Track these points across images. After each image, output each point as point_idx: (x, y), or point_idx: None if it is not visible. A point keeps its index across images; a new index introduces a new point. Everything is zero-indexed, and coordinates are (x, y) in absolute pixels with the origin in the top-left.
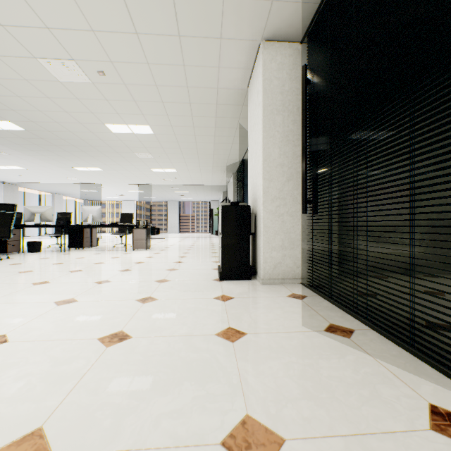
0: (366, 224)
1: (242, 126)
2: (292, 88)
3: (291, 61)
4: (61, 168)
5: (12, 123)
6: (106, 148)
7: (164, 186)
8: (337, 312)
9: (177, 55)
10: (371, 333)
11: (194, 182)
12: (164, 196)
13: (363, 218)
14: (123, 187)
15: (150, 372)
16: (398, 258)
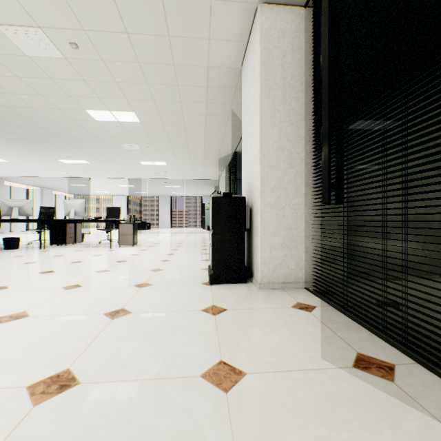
0: (375, 219)
1: (234, 113)
2: (294, 60)
3: (293, 28)
4: (46, 161)
5: None
6: (91, 138)
7: (155, 180)
8: (361, 332)
9: (161, 22)
10: (419, 371)
11: (185, 176)
12: (155, 190)
13: (373, 212)
14: (113, 181)
15: None
16: (411, 257)
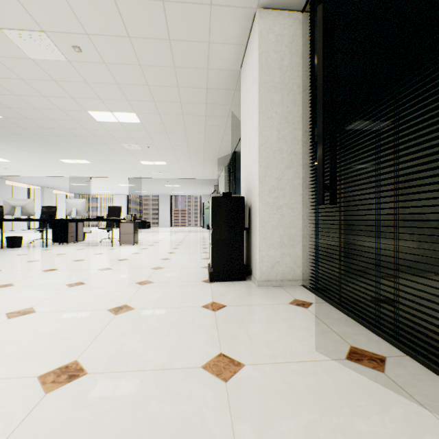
0: (371, 218)
1: (234, 114)
2: (291, 63)
3: (291, 32)
4: (47, 161)
5: None
6: (92, 138)
7: (155, 180)
8: (355, 327)
9: (162, 26)
10: (409, 363)
11: (185, 176)
12: (155, 190)
13: (369, 212)
14: (113, 180)
15: None
16: (406, 255)
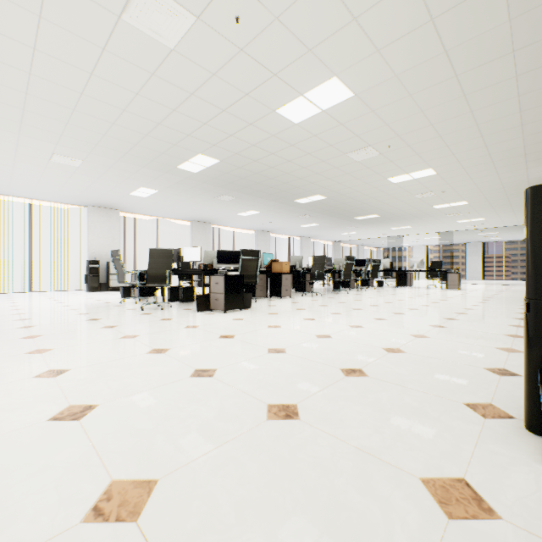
0: None
1: None
2: None
3: None
4: (380, 230)
5: (376, 215)
6: (424, 216)
7: (466, 231)
8: None
9: (495, 178)
10: None
11: (506, 224)
12: (463, 239)
13: None
14: (421, 235)
15: (492, 308)
16: None
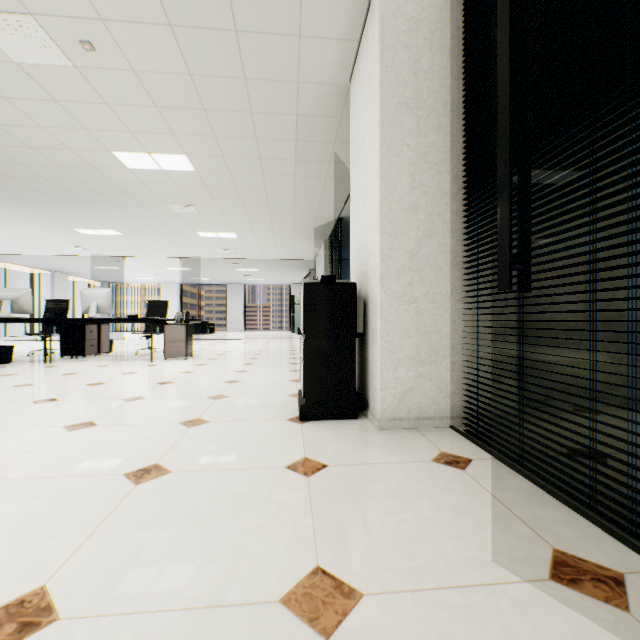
0: (557, 317)
1: (338, 158)
2: (433, 66)
3: (432, 16)
4: (56, 231)
5: None
6: (122, 196)
7: (220, 261)
8: (553, 508)
9: (223, 7)
10: None
11: (266, 255)
12: (222, 276)
13: (553, 307)
14: (158, 261)
15: None
16: (612, 376)
